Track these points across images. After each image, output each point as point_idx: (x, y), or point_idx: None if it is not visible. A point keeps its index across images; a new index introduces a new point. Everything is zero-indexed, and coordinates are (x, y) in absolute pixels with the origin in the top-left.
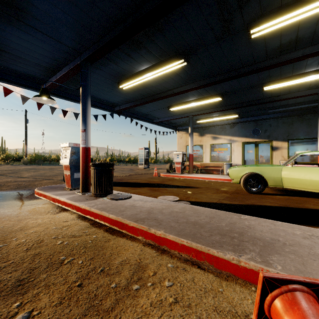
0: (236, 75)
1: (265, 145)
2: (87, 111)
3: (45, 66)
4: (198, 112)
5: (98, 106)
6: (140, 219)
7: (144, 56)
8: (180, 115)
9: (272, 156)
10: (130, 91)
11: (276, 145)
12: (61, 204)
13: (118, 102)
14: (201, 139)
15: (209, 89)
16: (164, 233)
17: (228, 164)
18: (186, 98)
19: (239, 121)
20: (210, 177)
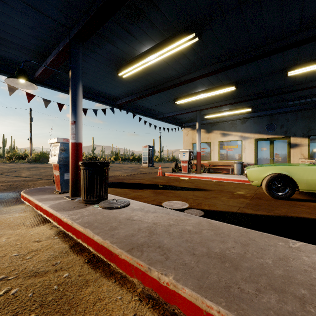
0: (258, 54)
1: (281, 142)
2: (77, 99)
3: (31, 49)
4: (207, 106)
5: (98, 100)
6: (137, 246)
7: (146, 31)
8: (186, 109)
9: (289, 154)
10: (132, 81)
11: (295, 141)
12: (42, 212)
13: (119, 95)
14: (209, 136)
15: (222, 77)
16: (175, 283)
17: (238, 163)
18: (194, 88)
19: (251, 116)
20: (221, 177)
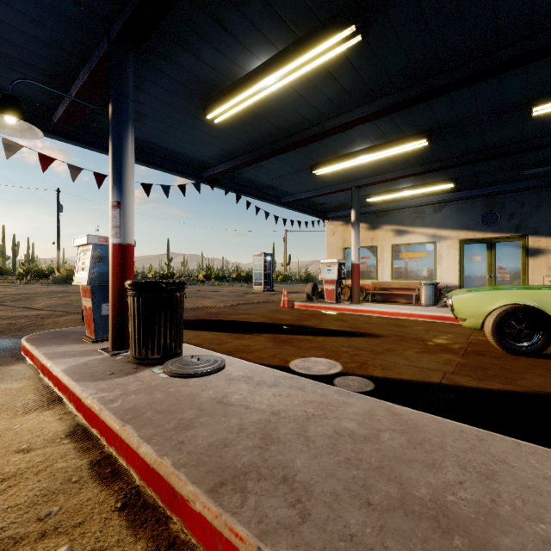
0: (478, 70)
1: (510, 246)
2: (124, 159)
3: (40, 66)
4: (371, 179)
5: (171, 168)
6: (233, 476)
7: (257, 25)
8: (333, 186)
9: (526, 267)
10: (232, 130)
11: (536, 244)
12: (52, 381)
13: (210, 158)
14: (374, 236)
15: (402, 121)
16: None
17: (429, 285)
18: (350, 145)
19: (452, 197)
20: (398, 310)
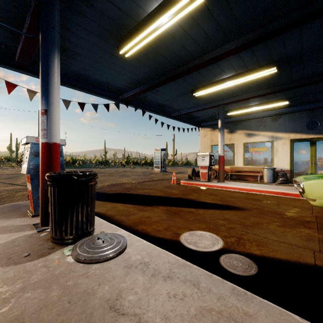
0: None
1: None
2: (51, 76)
3: None
4: (232, 99)
5: (99, 93)
6: None
7: None
8: (206, 104)
9: None
10: (138, 64)
11: None
12: None
13: (125, 86)
14: (231, 137)
15: (260, 53)
16: None
17: (270, 169)
18: (220, 74)
19: (285, 111)
20: (252, 188)
